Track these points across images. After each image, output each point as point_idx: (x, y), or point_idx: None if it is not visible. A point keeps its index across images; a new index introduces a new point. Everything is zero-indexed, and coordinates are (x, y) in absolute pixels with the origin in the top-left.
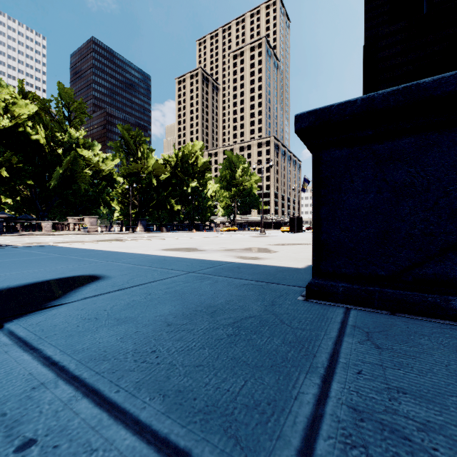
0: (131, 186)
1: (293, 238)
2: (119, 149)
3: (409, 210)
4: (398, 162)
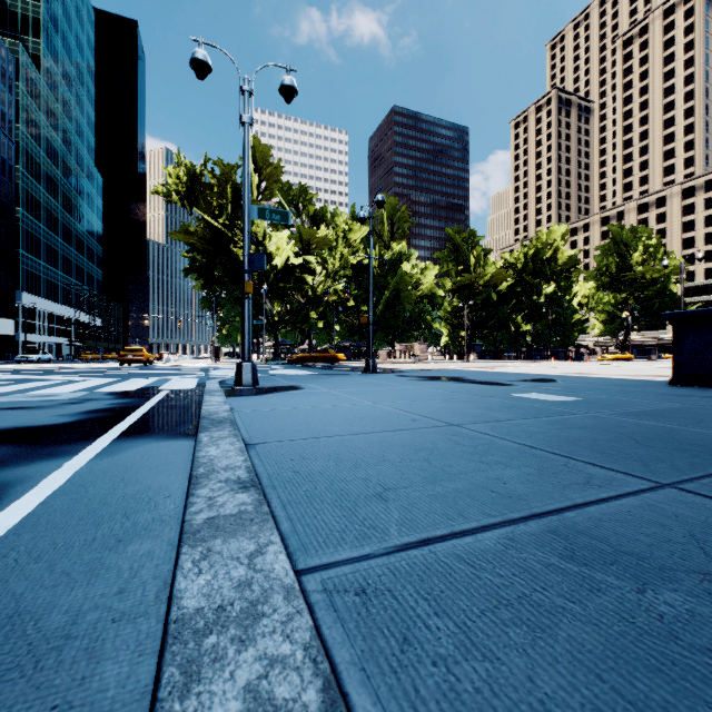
0: (462, 302)
1: None
2: (447, 258)
3: (711, 351)
4: (707, 334)
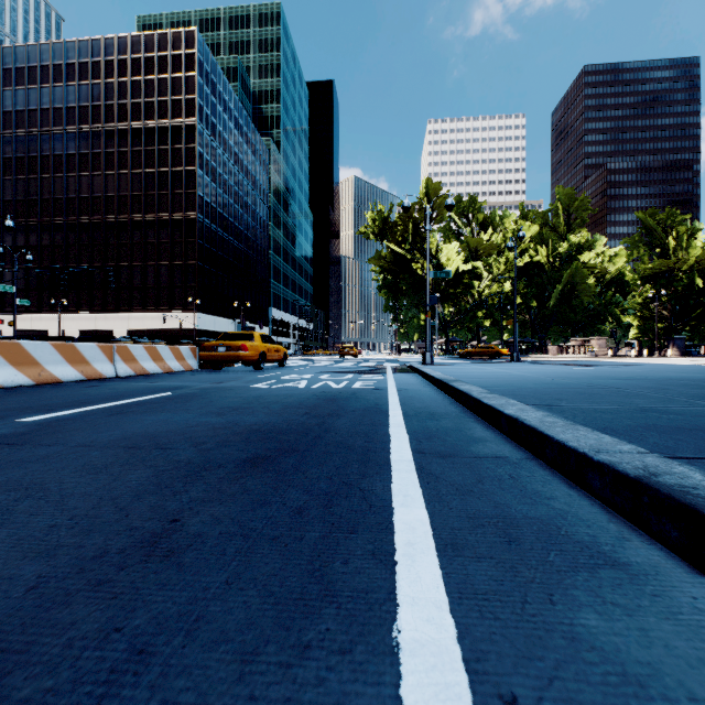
0: (655, 291)
1: None
2: (636, 244)
3: None
4: None
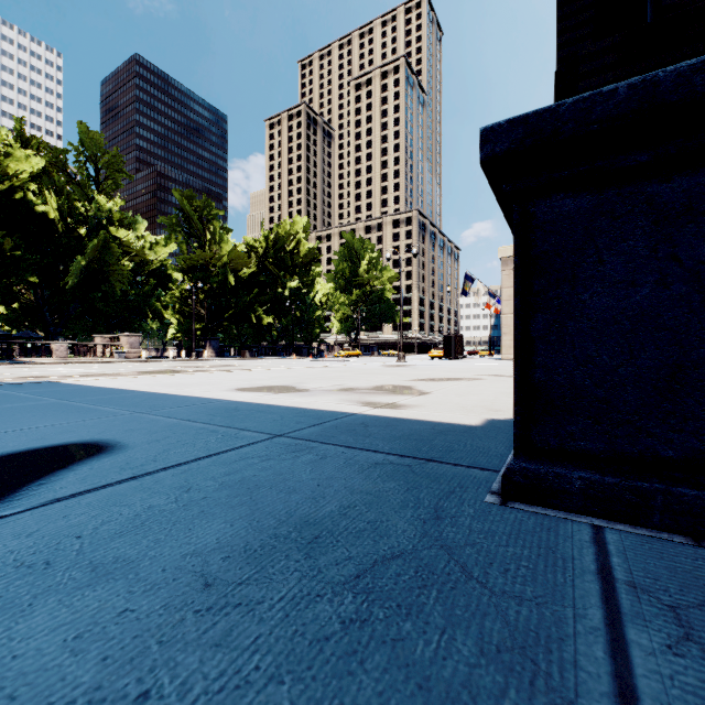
0: (194, 285)
1: (451, 369)
2: (176, 228)
3: None
4: None
